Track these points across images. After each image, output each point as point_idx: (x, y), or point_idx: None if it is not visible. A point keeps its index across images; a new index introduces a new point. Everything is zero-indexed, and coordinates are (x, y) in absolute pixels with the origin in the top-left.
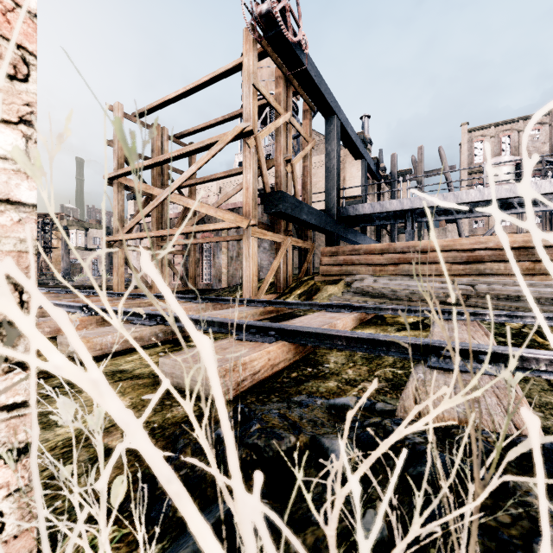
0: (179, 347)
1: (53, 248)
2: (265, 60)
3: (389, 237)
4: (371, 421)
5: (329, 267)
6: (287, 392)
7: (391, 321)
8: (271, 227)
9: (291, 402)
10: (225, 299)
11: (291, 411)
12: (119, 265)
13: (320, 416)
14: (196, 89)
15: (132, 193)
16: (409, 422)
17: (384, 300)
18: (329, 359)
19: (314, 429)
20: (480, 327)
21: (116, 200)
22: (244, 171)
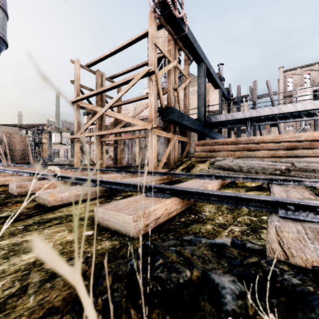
0: (109, 200)
1: (43, 143)
2: (161, 32)
3: (235, 135)
4: (250, 261)
5: (200, 153)
6: (179, 232)
7: (241, 185)
8: (165, 129)
9: (183, 240)
10: (137, 171)
11: (184, 249)
12: (78, 152)
13: (206, 252)
14: (121, 49)
15: (86, 112)
16: (280, 263)
17: (235, 172)
18: (205, 209)
19: (203, 264)
20: (305, 189)
21: (76, 115)
22: (149, 95)
